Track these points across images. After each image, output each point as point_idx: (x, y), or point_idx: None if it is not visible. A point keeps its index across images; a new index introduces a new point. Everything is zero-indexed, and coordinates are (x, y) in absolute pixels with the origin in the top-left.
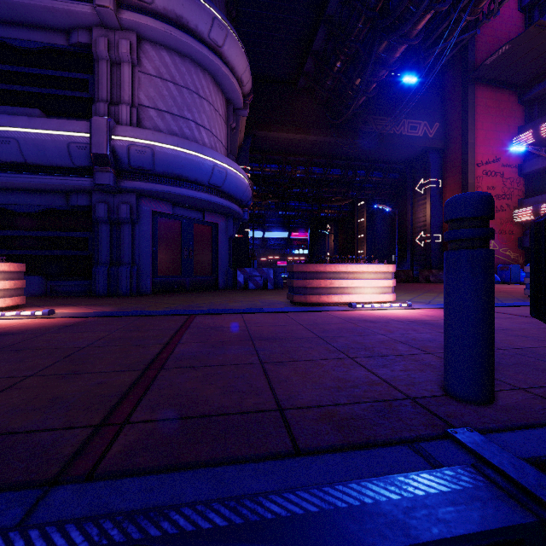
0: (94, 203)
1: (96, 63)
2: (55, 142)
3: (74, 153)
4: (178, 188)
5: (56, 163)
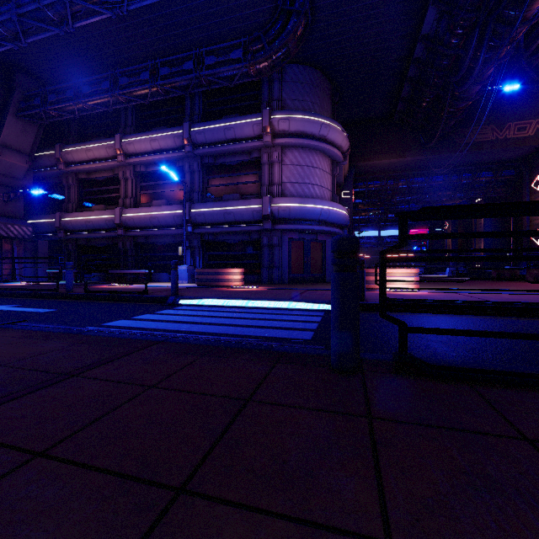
0: (261, 237)
1: (262, 166)
2: (247, 211)
3: (255, 215)
4: (302, 225)
5: (247, 220)
